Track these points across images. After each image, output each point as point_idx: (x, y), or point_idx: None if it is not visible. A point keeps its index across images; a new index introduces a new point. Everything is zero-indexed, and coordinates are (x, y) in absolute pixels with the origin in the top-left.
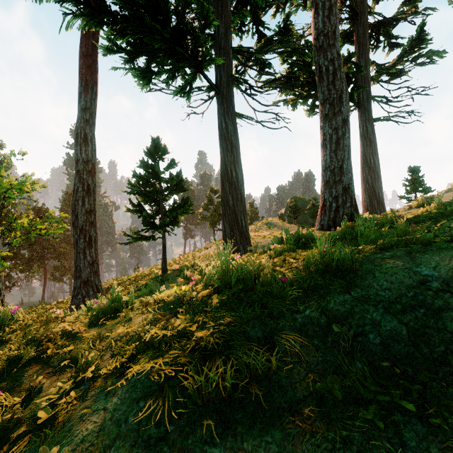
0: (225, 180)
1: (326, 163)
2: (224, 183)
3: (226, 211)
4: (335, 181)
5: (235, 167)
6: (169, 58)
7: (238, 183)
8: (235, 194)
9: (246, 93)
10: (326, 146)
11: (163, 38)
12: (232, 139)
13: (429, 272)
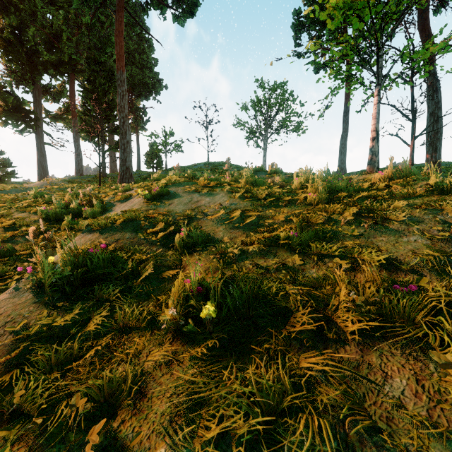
0: (40, 166)
1: (76, 168)
2: (40, 168)
3: (41, 178)
4: (78, 172)
5: (45, 162)
6: (17, 120)
7: (46, 168)
8: (45, 172)
9: (49, 135)
10: (76, 164)
11: (17, 116)
12: (43, 152)
13: (74, 177)
